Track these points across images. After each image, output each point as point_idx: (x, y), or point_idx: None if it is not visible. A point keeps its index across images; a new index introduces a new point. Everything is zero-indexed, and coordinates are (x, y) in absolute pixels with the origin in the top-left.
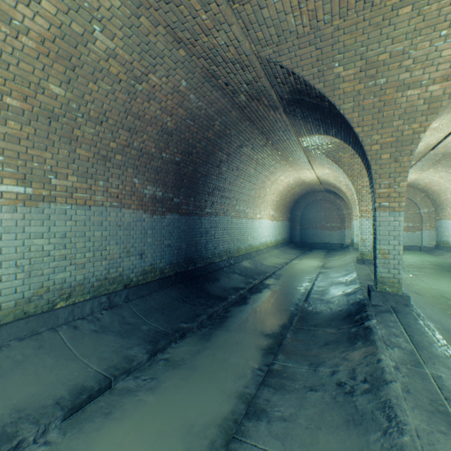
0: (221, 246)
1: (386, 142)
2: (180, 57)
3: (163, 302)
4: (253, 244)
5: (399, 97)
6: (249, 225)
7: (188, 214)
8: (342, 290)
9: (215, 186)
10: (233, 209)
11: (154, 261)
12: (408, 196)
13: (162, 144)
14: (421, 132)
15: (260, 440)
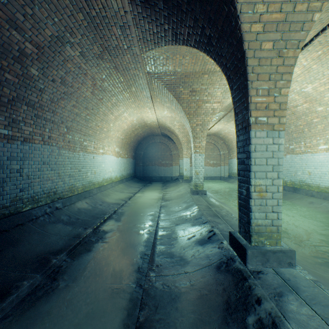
0: (38, 186)
1: (272, 21)
2: None
3: None
4: (94, 180)
5: None
6: (88, 160)
7: None
8: (192, 233)
9: (18, 95)
10: (62, 138)
11: None
12: (214, 143)
13: None
14: (317, 11)
15: None
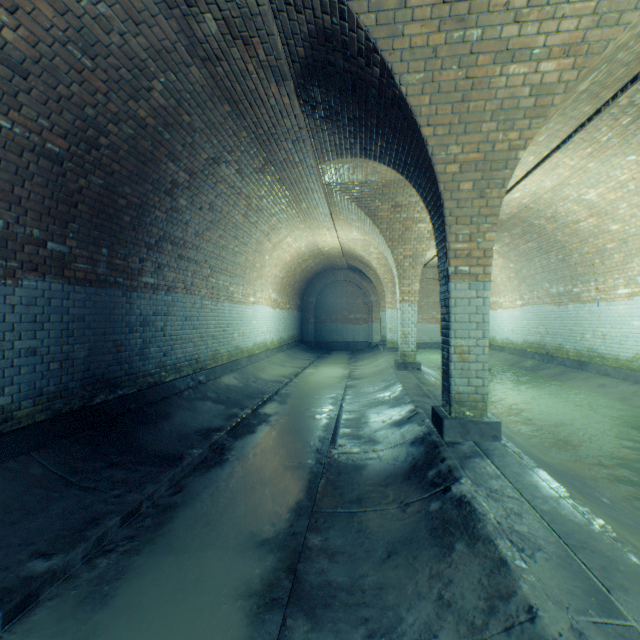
0: (180, 350)
1: (469, 161)
2: None
3: None
4: (243, 345)
5: (496, 76)
6: (235, 314)
7: (94, 283)
8: (389, 416)
9: (164, 233)
10: (205, 283)
11: None
12: None
13: None
14: (521, 149)
15: None
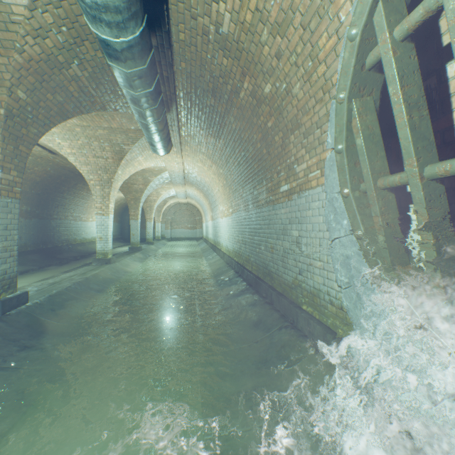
0: (64, 237)
1: (132, 198)
2: (50, 164)
3: (35, 259)
4: (87, 237)
5: (133, 186)
6: (83, 225)
7: (44, 219)
8: None
9: (60, 203)
10: (72, 215)
11: (27, 241)
12: (191, 210)
13: (33, 187)
14: (141, 197)
15: (80, 267)
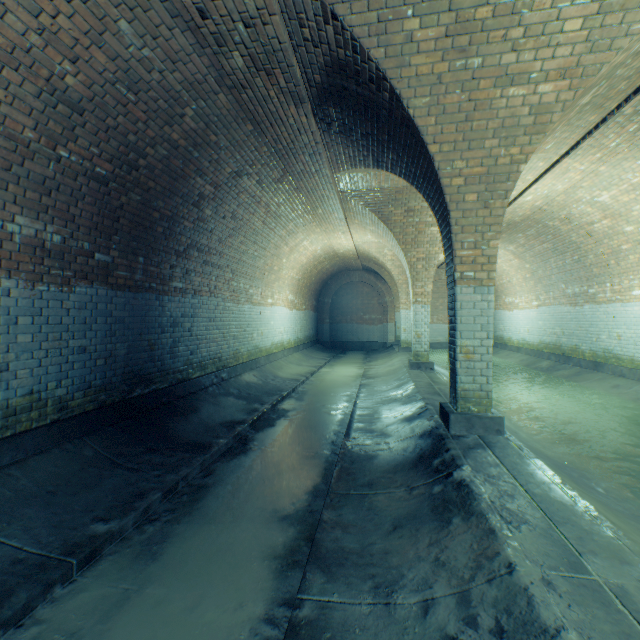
0: (205, 349)
1: (473, 174)
2: None
3: (58, 475)
4: (261, 345)
5: (497, 97)
6: (254, 315)
7: (132, 288)
8: (400, 412)
9: (191, 241)
10: (227, 286)
11: (40, 384)
12: None
13: (56, 127)
14: (522, 163)
15: None
